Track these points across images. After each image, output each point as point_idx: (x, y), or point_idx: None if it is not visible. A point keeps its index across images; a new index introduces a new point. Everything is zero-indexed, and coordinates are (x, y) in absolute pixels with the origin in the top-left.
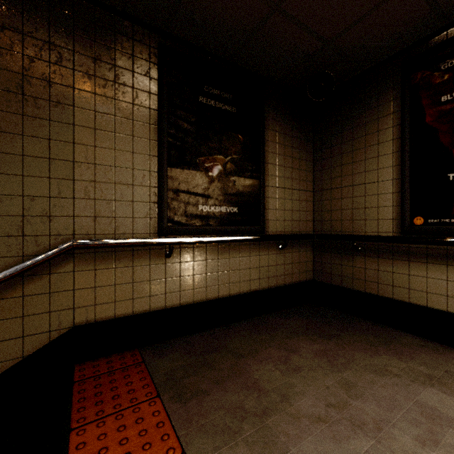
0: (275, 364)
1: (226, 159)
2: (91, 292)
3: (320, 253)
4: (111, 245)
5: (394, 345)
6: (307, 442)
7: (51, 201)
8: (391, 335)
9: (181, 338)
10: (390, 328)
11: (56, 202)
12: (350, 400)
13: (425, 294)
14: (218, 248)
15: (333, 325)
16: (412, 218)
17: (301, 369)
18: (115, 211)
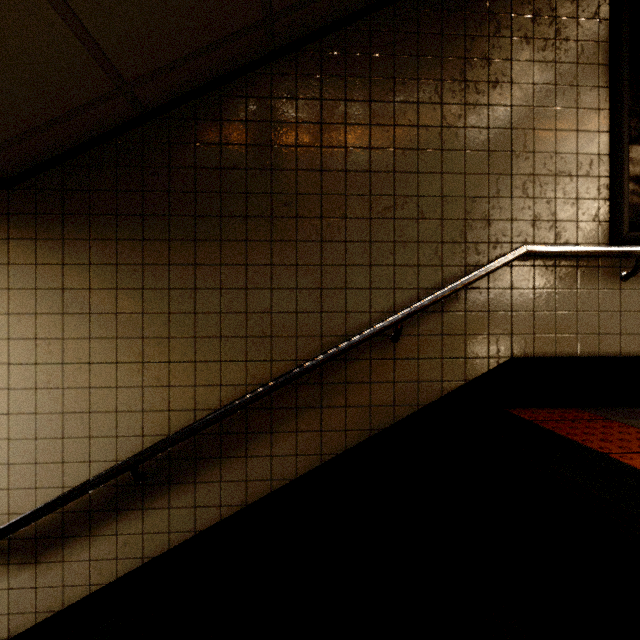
0: None
1: None
2: (529, 318)
3: None
4: (566, 253)
5: None
6: None
7: (489, 202)
8: None
9: (638, 408)
10: None
11: (494, 203)
12: None
13: None
14: None
15: None
16: None
17: None
18: (556, 212)
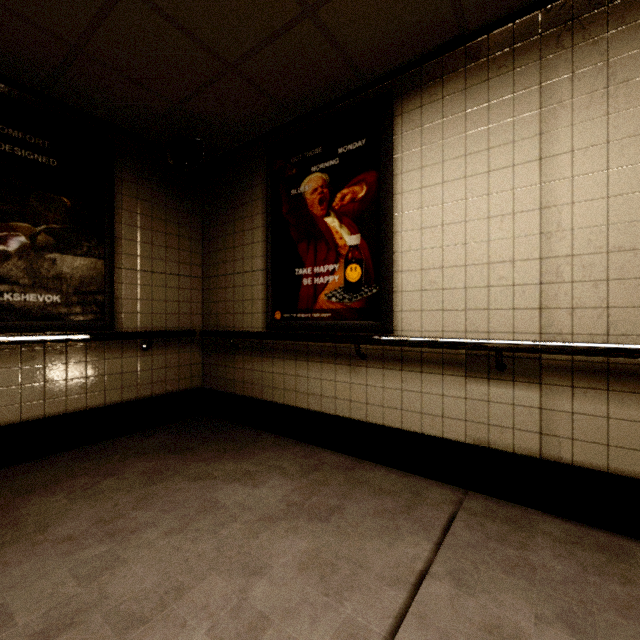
0: (71, 493)
1: (37, 228)
2: None
3: (209, 353)
4: None
5: (247, 449)
6: (27, 564)
7: None
8: (256, 440)
9: None
10: (264, 432)
11: None
12: (131, 512)
13: (283, 392)
14: (22, 352)
15: (201, 438)
16: (274, 313)
17: (103, 492)
18: None
